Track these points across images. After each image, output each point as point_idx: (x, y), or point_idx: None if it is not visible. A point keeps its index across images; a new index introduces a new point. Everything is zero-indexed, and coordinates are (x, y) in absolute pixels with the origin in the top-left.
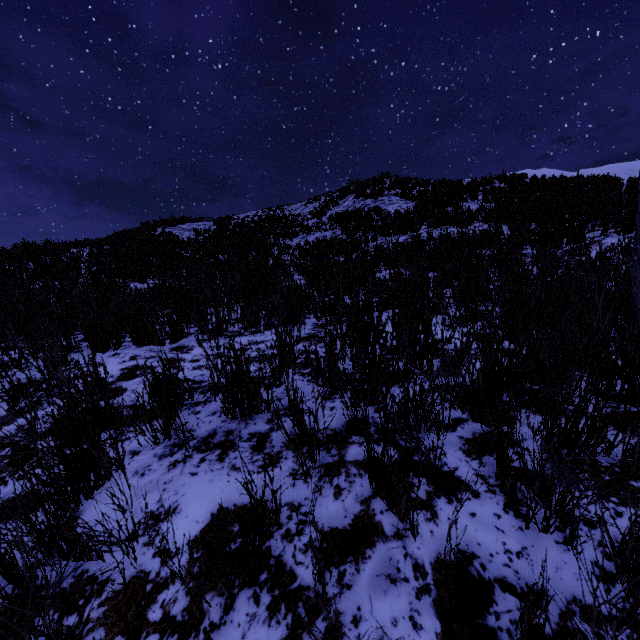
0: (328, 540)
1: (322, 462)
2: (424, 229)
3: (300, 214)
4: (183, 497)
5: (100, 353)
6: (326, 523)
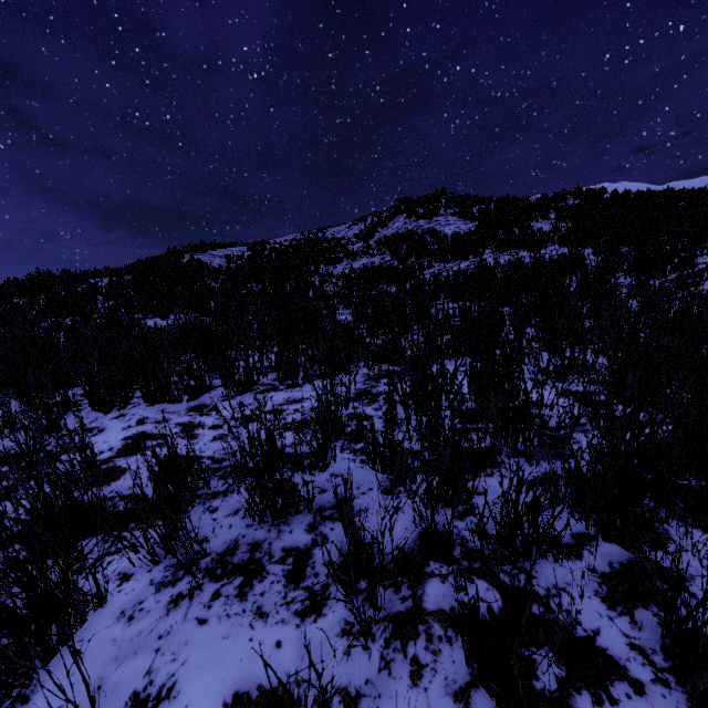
0: None
1: (389, 610)
2: (488, 254)
3: (344, 237)
4: (183, 667)
5: (103, 413)
6: None
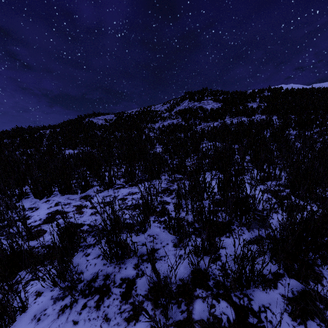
0: None
1: (174, 319)
2: (227, 118)
3: (160, 110)
4: None
5: (39, 199)
6: None
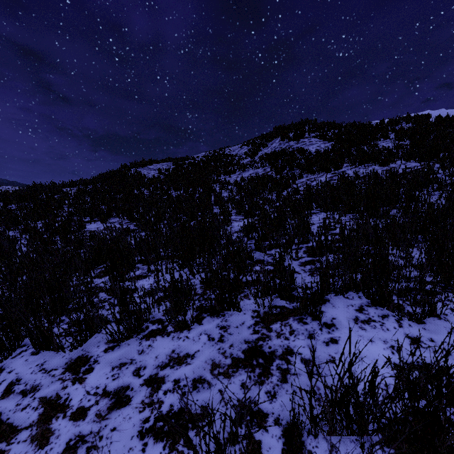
0: None
1: None
2: (346, 167)
3: (237, 154)
4: None
5: None
6: None
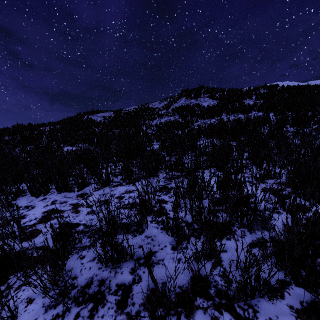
0: None
1: None
2: (224, 115)
3: (157, 107)
4: None
5: (35, 197)
6: None
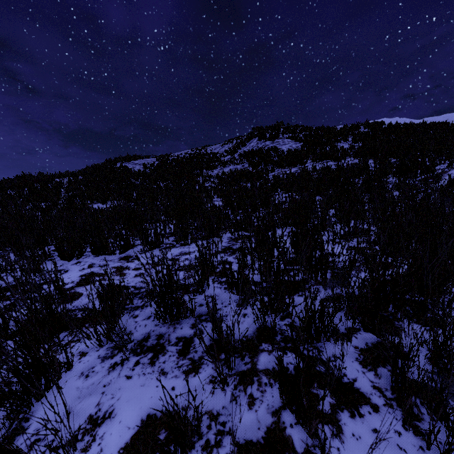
0: (243, 453)
1: (237, 370)
2: (309, 163)
3: (218, 152)
4: (118, 401)
5: (67, 261)
6: (241, 435)
